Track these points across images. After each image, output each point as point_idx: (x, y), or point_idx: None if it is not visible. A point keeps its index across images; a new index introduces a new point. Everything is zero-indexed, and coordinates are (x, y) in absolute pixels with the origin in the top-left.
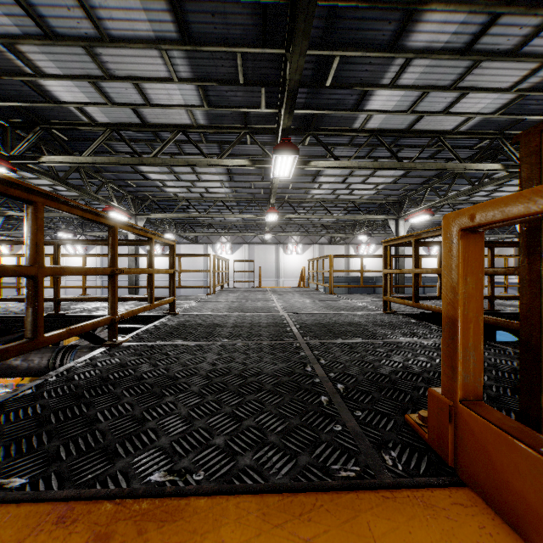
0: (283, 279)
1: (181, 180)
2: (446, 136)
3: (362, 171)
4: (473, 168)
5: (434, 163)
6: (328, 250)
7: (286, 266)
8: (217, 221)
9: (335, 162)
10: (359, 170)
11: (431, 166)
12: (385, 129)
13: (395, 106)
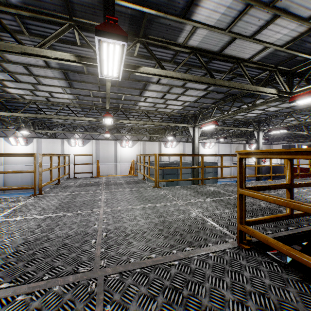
0: (120, 163)
1: (21, 81)
2: (244, 63)
3: (177, 90)
4: (261, 90)
5: (237, 83)
6: (148, 145)
7: (121, 155)
8: (69, 123)
9: (162, 71)
10: (174, 89)
11: (234, 85)
12: (202, 49)
13: (218, 21)
